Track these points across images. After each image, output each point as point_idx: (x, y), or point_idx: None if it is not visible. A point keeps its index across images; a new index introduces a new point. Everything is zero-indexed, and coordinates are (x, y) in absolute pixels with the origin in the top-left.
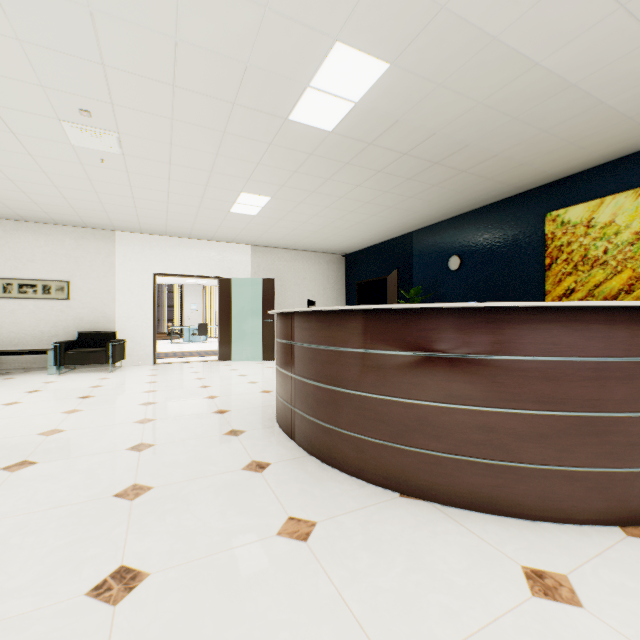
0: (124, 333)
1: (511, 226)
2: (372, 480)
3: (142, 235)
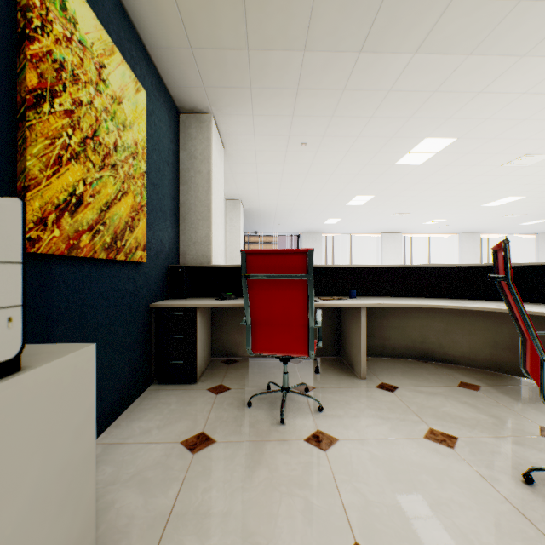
0: None
1: None
2: None
3: None
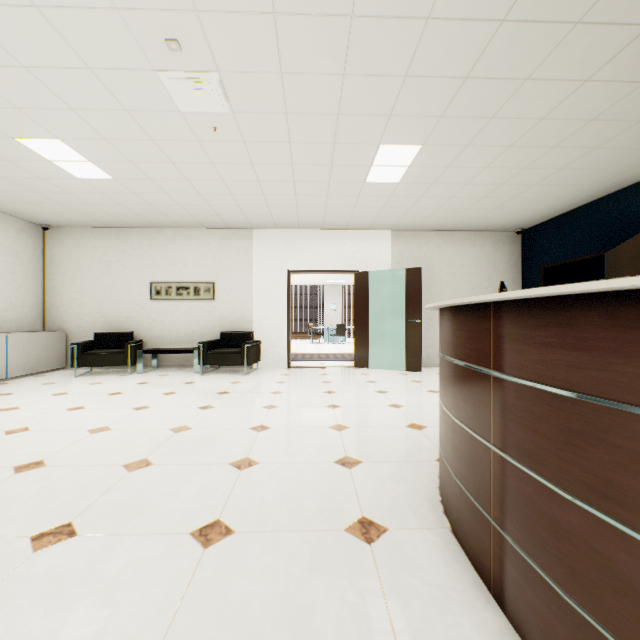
0: (260, 334)
1: None
2: None
3: (277, 231)
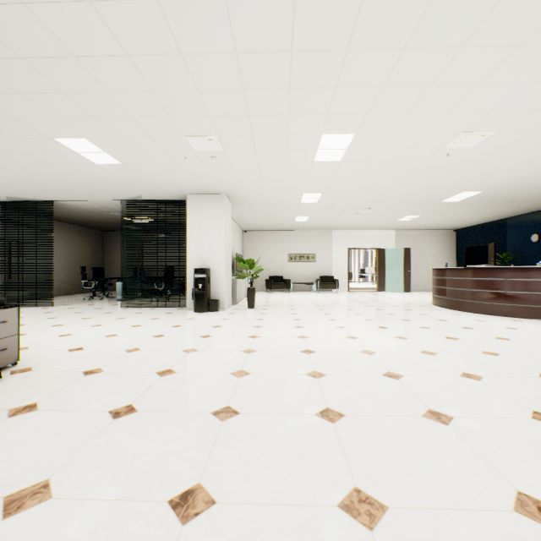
0: (335, 276)
1: None
2: (475, 312)
3: (343, 231)
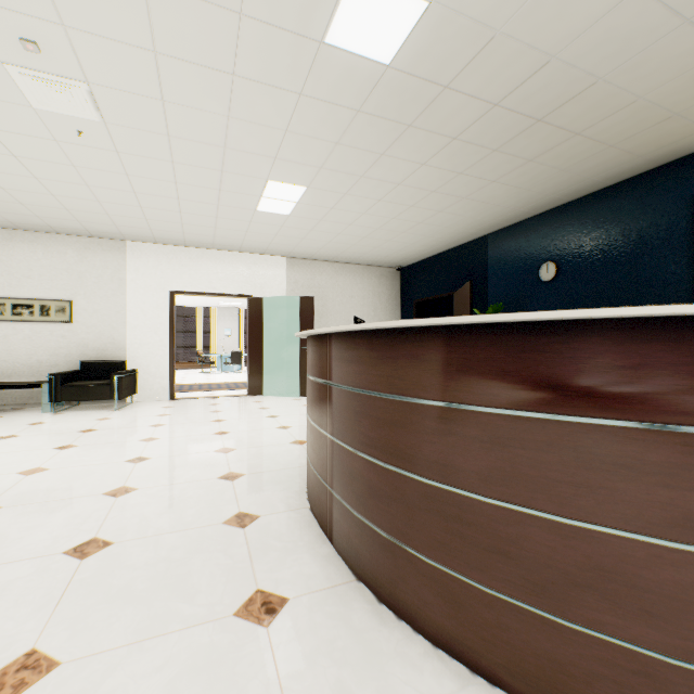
0: (136, 362)
1: (636, 217)
2: (482, 669)
3: (157, 246)
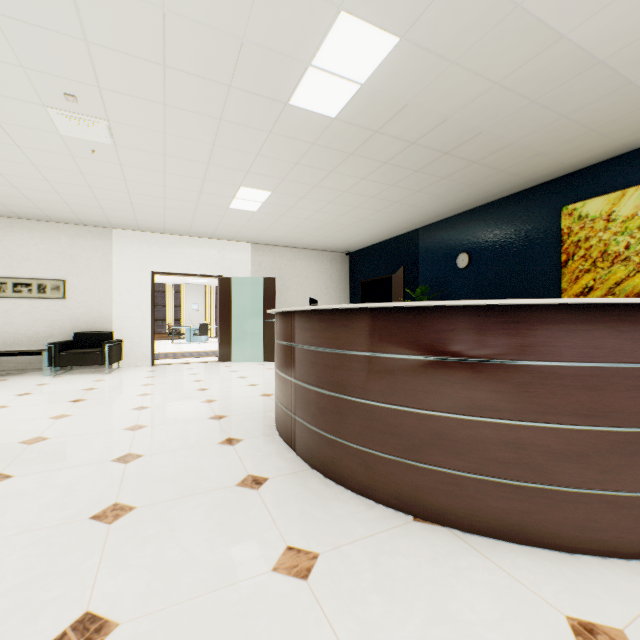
0: (122, 333)
1: (523, 221)
2: (381, 500)
3: (140, 233)
